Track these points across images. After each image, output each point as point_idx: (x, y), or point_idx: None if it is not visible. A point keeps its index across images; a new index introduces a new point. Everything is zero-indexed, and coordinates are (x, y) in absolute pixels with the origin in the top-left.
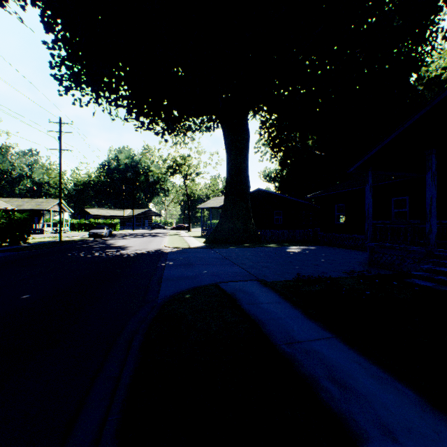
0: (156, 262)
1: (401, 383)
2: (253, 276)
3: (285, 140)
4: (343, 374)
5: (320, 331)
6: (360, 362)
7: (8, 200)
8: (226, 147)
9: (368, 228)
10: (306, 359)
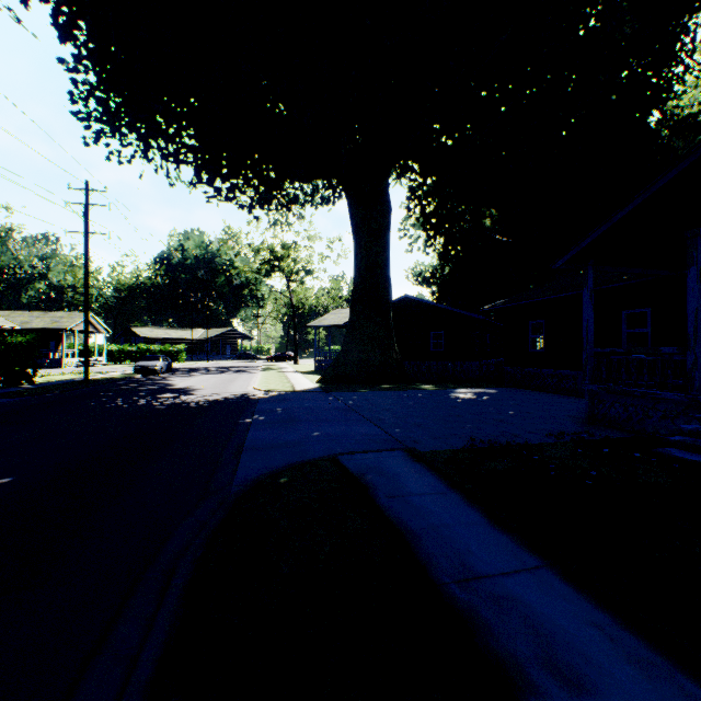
0: (236, 417)
1: (690, 676)
2: (396, 441)
3: (448, 217)
4: (571, 654)
5: (519, 553)
6: (601, 623)
7: (7, 313)
8: (354, 228)
9: (587, 361)
10: (497, 617)
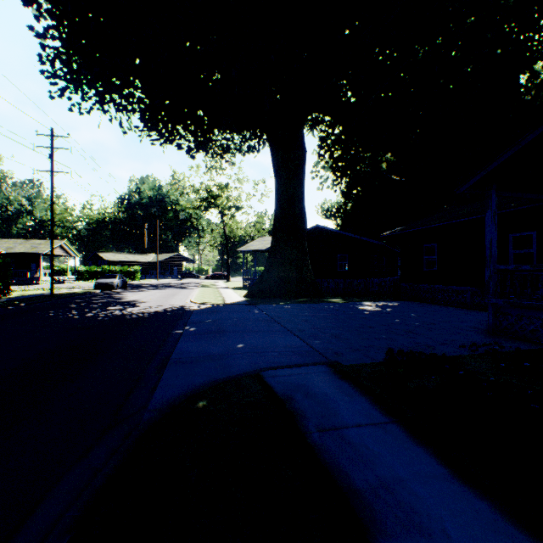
0: (169, 328)
1: None
2: (318, 353)
3: (352, 161)
4: None
5: (519, 541)
6: None
7: None
8: (275, 168)
9: (490, 277)
10: None
